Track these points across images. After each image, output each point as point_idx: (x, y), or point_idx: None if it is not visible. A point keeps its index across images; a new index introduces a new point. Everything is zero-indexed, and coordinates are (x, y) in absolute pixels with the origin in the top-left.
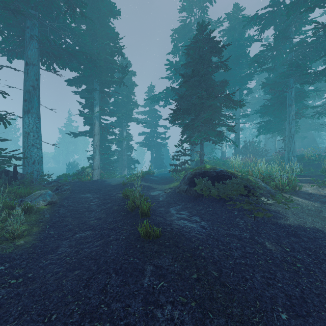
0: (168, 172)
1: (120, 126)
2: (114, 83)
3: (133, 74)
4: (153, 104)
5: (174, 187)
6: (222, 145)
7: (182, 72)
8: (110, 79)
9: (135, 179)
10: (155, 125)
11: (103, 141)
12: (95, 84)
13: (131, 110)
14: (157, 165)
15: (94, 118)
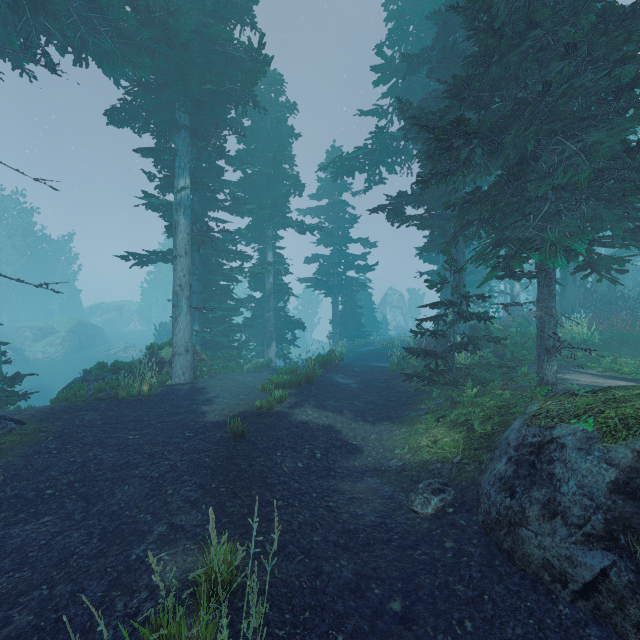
0: (375, 351)
1: (259, 239)
2: (230, 108)
3: (290, 110)
4: (338, 189)
5: (452, 475)
6: (512, 283)
7: (416, 92)
8: (213, 87)
9: (284, 396)
10: (343, 238)
11: (211, 275)
12: (178, 114)
13: (284, 196)
14: (347, 330)
15: (175, 209)
